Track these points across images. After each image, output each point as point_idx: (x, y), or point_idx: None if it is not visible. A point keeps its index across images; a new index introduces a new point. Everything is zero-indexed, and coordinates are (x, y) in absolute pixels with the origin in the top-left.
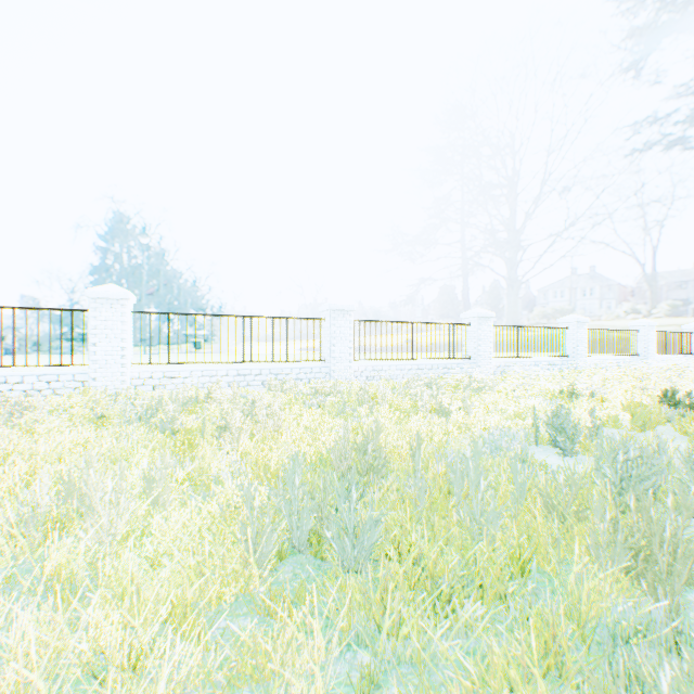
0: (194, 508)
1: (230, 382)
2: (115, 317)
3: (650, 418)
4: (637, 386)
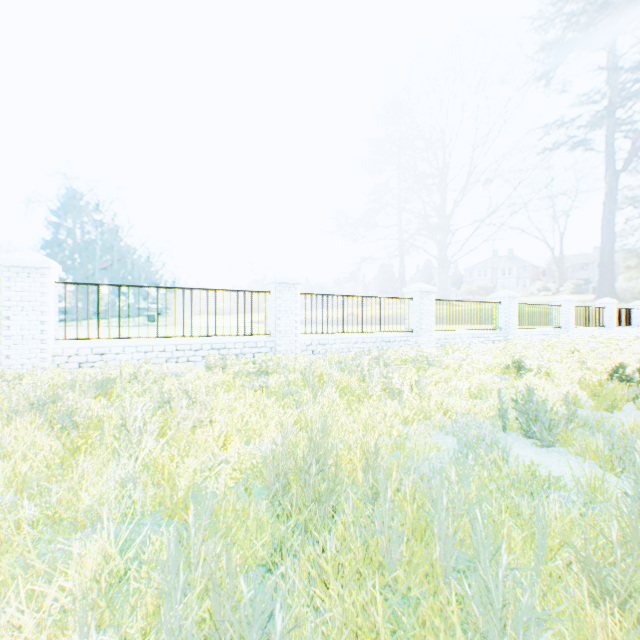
0: (44, 573)
1: (168, 358)
2: (33, 287)
3: (615, 397)
4: (574, 359)
